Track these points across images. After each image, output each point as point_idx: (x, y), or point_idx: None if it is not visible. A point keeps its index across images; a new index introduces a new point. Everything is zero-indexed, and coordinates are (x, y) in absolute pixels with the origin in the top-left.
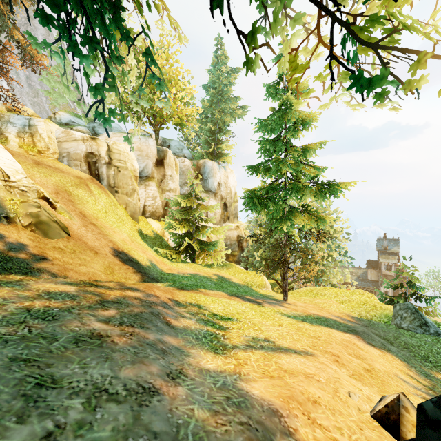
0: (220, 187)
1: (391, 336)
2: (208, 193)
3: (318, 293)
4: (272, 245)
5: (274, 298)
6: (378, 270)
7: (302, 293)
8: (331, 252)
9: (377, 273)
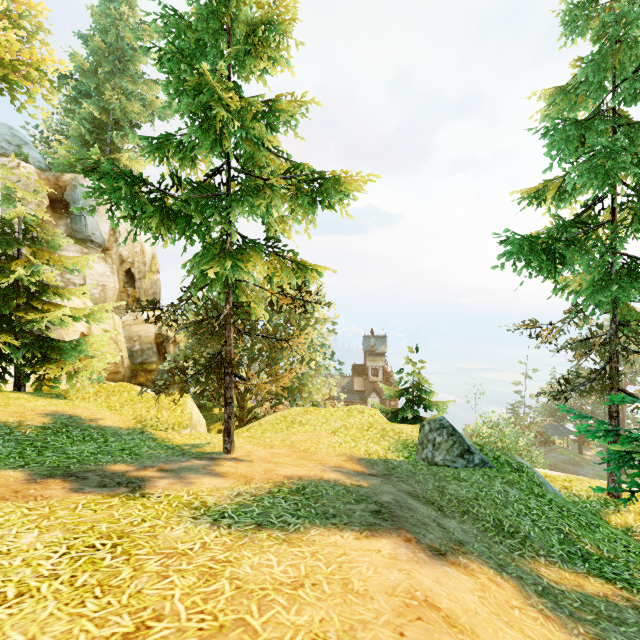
0: (116, 238)
1: (434, 490)
2: (86, 246)
3: (295, 422)
4: (194, 323)
5: (204, 449)
6: (365, 377)
7: (267, 425)
8: (313, 353)
9: (364, 380)
